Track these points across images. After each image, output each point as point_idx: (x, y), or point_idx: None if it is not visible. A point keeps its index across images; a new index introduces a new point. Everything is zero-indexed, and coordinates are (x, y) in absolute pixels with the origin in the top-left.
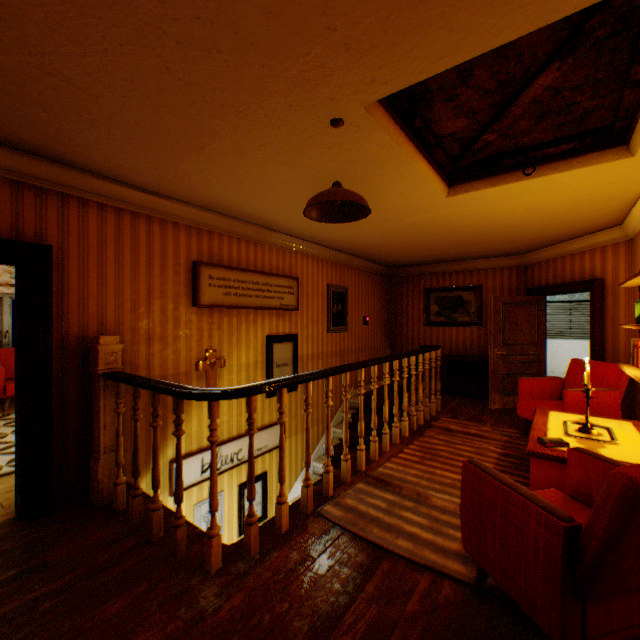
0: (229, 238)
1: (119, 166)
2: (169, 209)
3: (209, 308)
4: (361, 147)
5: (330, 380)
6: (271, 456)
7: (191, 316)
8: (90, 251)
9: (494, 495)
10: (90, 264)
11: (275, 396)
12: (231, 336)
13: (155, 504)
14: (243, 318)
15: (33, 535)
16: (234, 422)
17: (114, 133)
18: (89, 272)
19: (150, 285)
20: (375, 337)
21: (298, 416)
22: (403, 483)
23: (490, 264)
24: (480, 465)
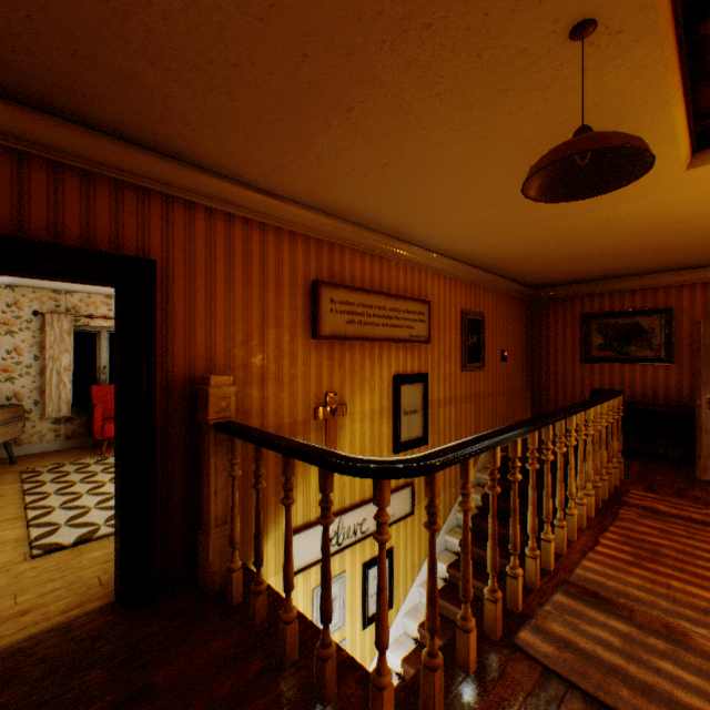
0: (351, 251)
1: (233, 154)
2: (285, 214)
3: (329, 340)
4: (597, 81)
5: (517, 443)
6: (398, 527)
7: (309, 350)
8: (197, 268)
9: None
10: (197, 284)
11: (402, 451)
12: (353, 375)
13: (287, 613)
14: (366, 353)
15: (135, 634)
16: (356, 484)
17: (235, 96)
18: (196, 294)
19: (263, 311)
20: (514, 377)
21: None
22: (633, 603)
23: (686, 278)
24: None
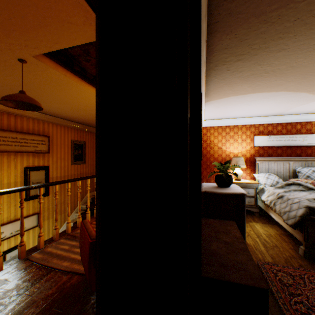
0: None
1: None
2: None
3: None
4: (48, 75)
5: (42, 189)
6: (29, 233)
7: None
8: None
9: (84, 234)
10: None
11: (32, 200)
12: None
13: None
14: (5, 157)
15: None
16: None
17: None
18: None
19: None
20: None
21: (50, 209)
22: None
23: None
24: (85, 222)
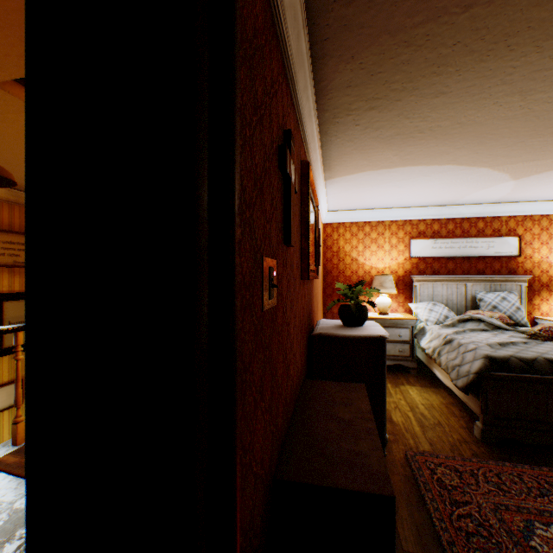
0: None
1: None
2: None
3: None
4: None
5: (21, 335)
6: (2, 418)
7: None
8: None
9: None
10: None
11: (8, 355)
12: None
13: None
14: None
15: None
16: None
17: None
18: None
19: None
20: None
21: None
22: None
23: None
24: None
